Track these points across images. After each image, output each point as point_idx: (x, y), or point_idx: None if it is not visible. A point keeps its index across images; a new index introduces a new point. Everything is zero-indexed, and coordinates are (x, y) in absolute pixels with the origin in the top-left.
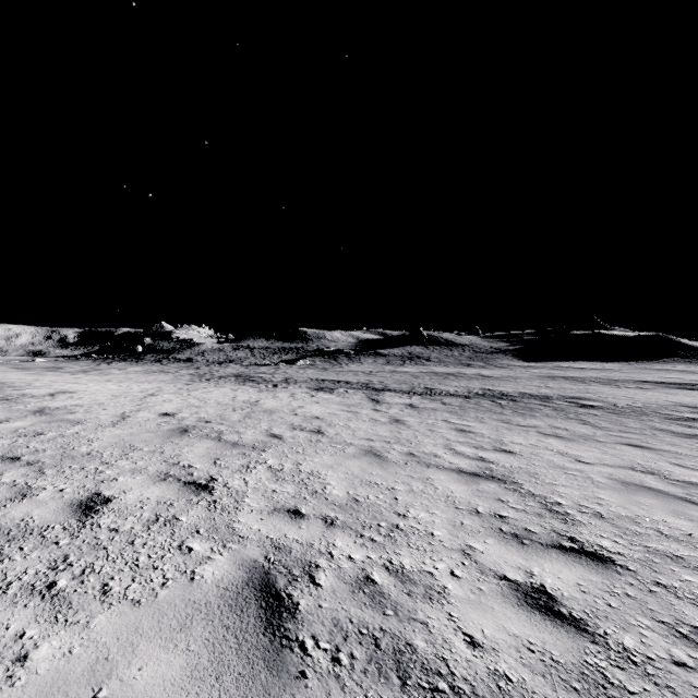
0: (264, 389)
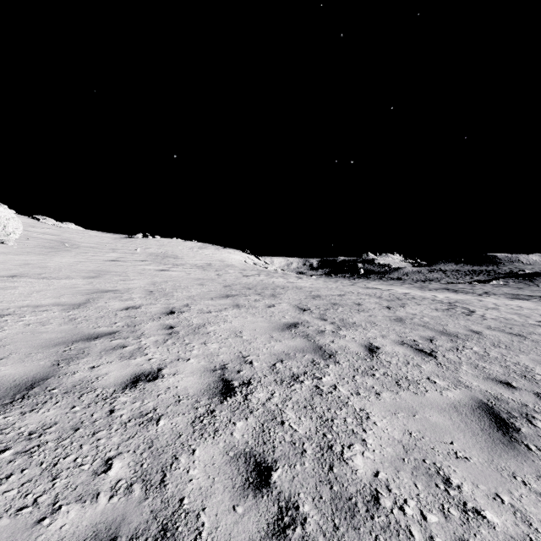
0: (474, 296)
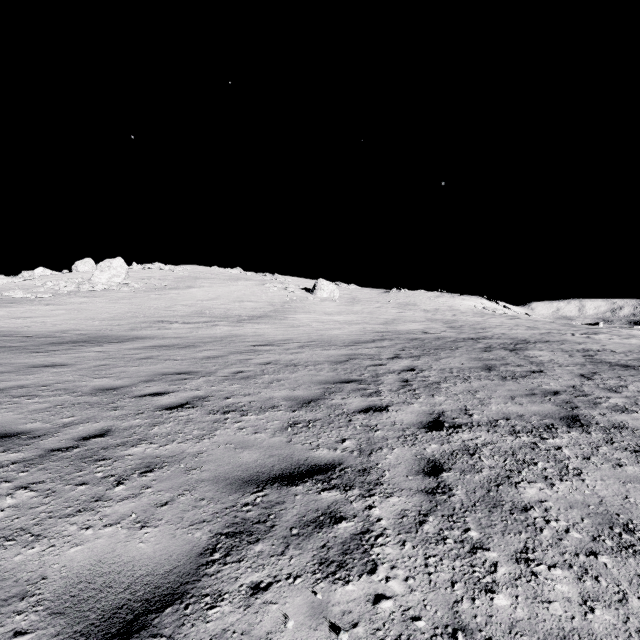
0: None
